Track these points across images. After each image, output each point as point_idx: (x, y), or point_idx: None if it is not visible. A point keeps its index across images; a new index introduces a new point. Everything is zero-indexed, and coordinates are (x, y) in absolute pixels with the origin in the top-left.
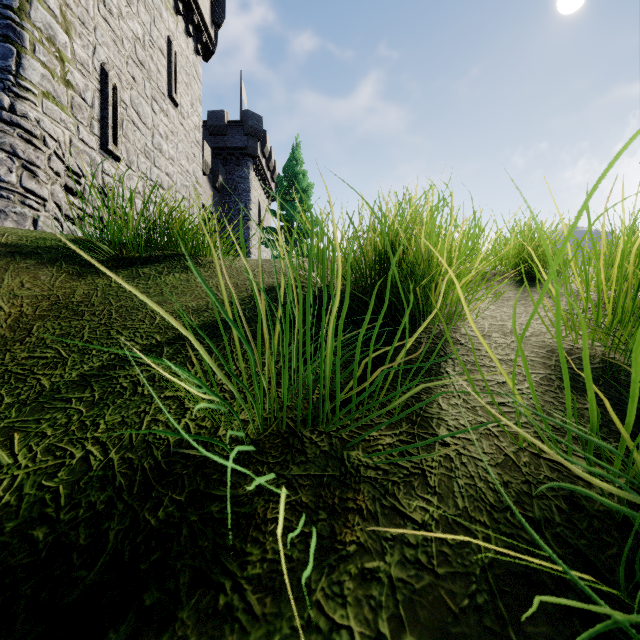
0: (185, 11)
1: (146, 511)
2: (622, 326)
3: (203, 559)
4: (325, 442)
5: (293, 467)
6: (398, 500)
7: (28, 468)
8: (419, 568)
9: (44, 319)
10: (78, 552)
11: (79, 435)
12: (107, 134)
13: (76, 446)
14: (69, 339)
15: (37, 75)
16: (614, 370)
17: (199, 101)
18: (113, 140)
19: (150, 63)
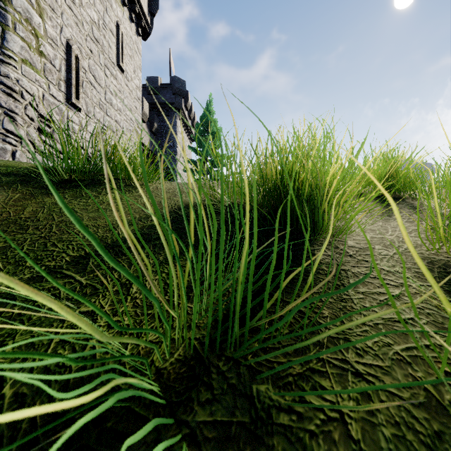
0: (129, 4)
1: None
2: None
3: None
4: (232, 371)
5: (198, 408)
6: None
7: None
8: None
9: None
10: None
11: None
12: (71, 91)
13: None
14: (10, 251)
15: (17, 46)
16: None
17: (139, 69)
18: (75, 95)
19: (103, 40)
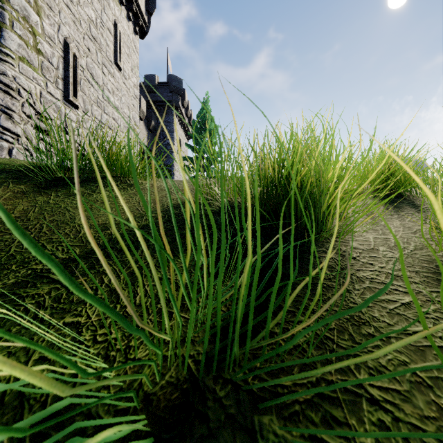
0: (127, 3)
1: None
2: None
3: None
4: (231, 398)
5: None
6: None
7: None
8: None
9: None
10: None
11: None
12: (68, 89)
13: None
14: None
15: (15, 44)
16: None
17: (137, 67)
18: (73, 93)
19: (101, 39)
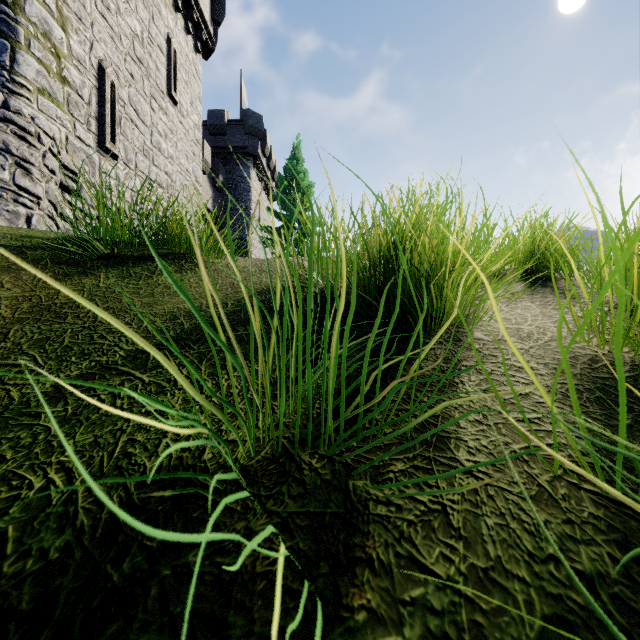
0: (184, 8)
1: (109, 561)
2: None
3: (173, 632)
4: (327, 468)
5: (289, 501)
6: (416, 546)
7: None
8: None
9: (23, 322)
10: (18, 621)
11: (43, 459)
12: (104, 132)
13: (37, 473)
14: (48, 344)
15: (32, 71)
16: None
17: (199, 99)
18: (111, 138)
19: (149, 60)
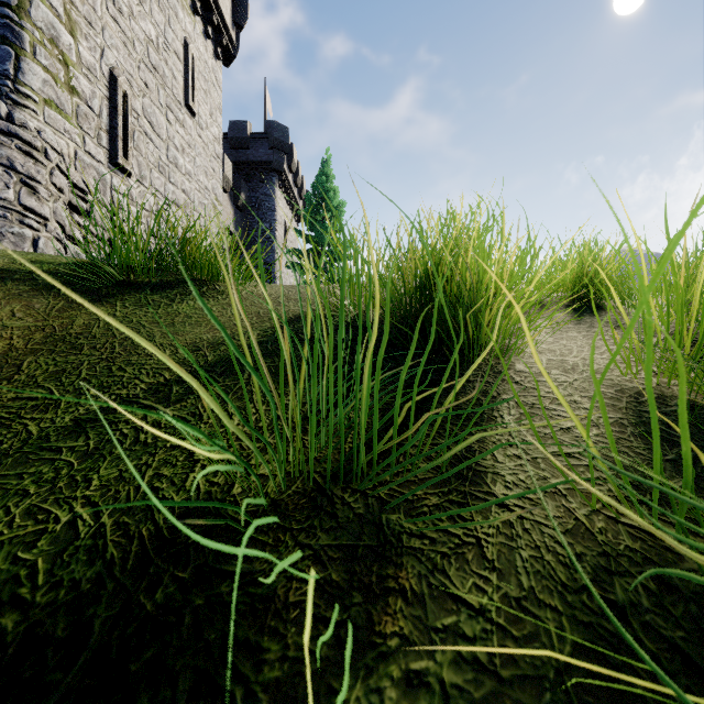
0: (203, 11)
1: (141, 592)
2: (703, 362)
3: (209, 657)
4: (360, 503)
5: (321, 535)
6: (449, 578)
7: (3, 535)
8: (478, 669)
9: (37, 353)
10: (54, 647)
11: (67, 493)
12: (116, 146)
13: (62, 507)
14: (64, 377)
15: (38, 80)
16: (696, 413)
17: (219, 110)
18: (123, 153)
19: (164, 68)
